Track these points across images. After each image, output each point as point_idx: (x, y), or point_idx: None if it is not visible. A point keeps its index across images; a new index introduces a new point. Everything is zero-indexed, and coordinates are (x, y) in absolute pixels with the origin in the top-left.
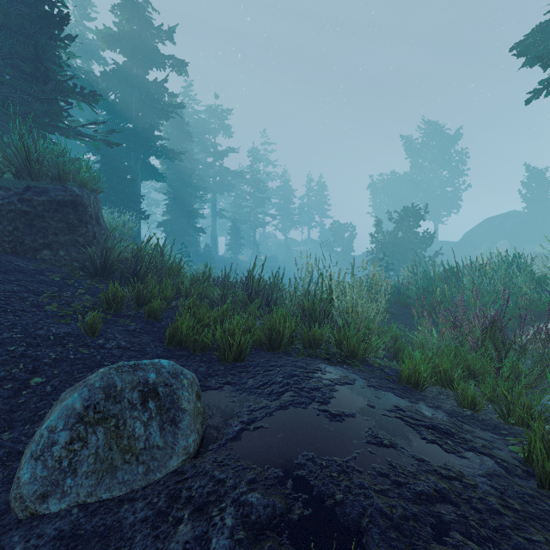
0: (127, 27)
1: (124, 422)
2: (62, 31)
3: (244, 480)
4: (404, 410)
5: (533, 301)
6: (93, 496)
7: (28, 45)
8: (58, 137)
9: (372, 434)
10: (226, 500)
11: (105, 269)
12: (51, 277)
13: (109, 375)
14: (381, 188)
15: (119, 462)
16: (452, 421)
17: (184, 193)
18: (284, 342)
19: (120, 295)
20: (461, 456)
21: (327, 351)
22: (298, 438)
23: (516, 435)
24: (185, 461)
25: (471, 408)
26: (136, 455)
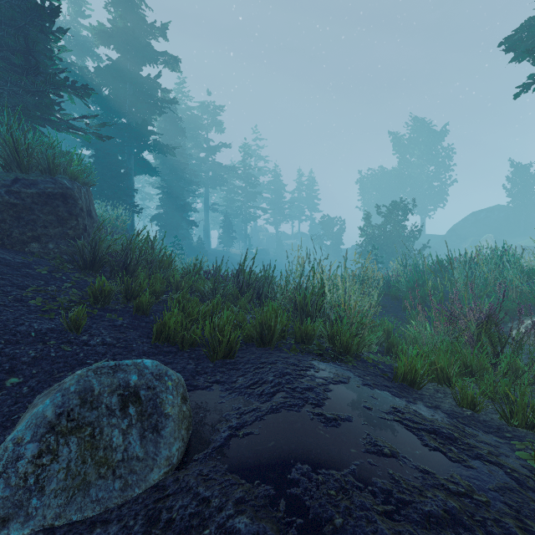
0: (121, 23)
1: (100, 430)
2: (53, 23)
3: (231, 500)
4: (402, 412)
5: (523, 294)
6: (61, 518)
7: (18, 37)
8: (52, 131)
9: (371, 441)
10: (210, 526)
11: (94, 262)
12: (38, 270)
13: (86, 378)
14: (370, 183)
15: (93, 477)
16: (453, 423)
17: (177, 188)
18: (275, 337)
19: (108, 289)
20: (468, 466)
21: (320, 346)
22: (291, 448)
23: (520, 438)
24: (167, 474)
25: (471, 408)
26: (112, 469)
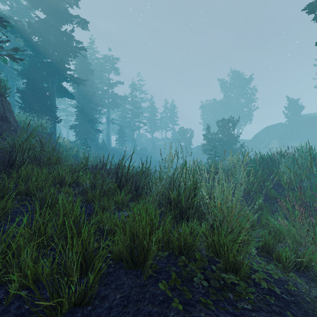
0: None
1: None
2: None
3: None
4: None
5: None
6: None
7: None
8: None
9: None
10: None
11: None
12: None
13: None
14: (208, 108)
15: None
16: None
17: (88, 107)
18: (149, 262)
19: None
20: None
21: (202, 261)
22: None
23: None
24: None
25: None
26: None
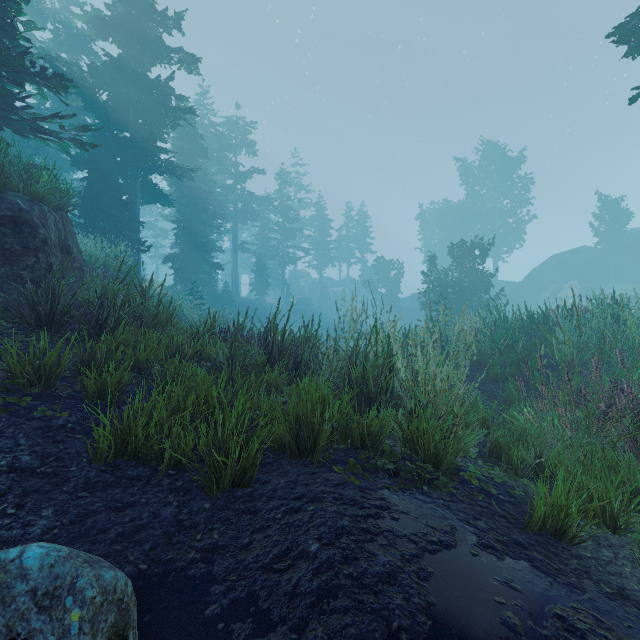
0: (121, 8)
1: None
2: None
3: None
4: (580, 630)
5: None
6: None
7: None
8: (36, 148)
9: None
10: None
11: (53, 317)
12: None
13: None
14: (433, 219)
15: None
16: None
17: (197, 221)
18: (320, 446)
19: (50, 362)
20: None
21: (392, 455)
22: None
23: None
24: None
25: None
26: None
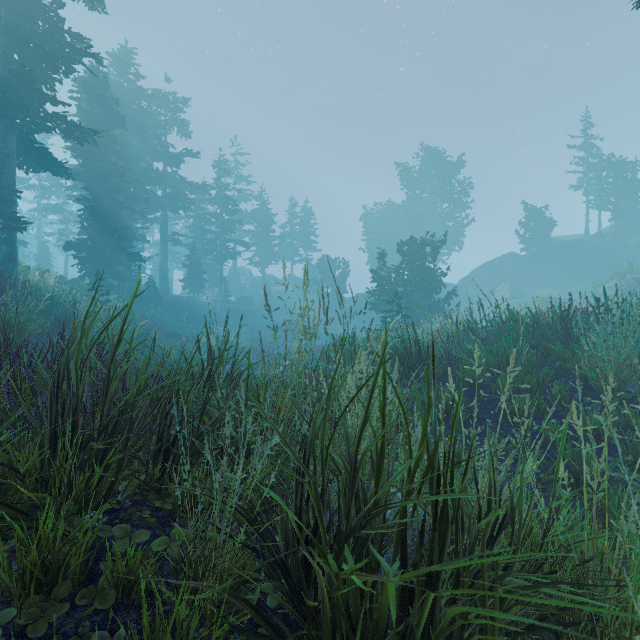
0: None
1: None
2: None
3: None
4: None
5: None
6: None
7: None
8: None
9: None
10: None
11: None
12: None
13: None
14: (377, 219)
15: None
16: None
17: (110, 202)
18: None
19: None
20: None
21: None
22: None
23: None
24: None
25: None
26: None
